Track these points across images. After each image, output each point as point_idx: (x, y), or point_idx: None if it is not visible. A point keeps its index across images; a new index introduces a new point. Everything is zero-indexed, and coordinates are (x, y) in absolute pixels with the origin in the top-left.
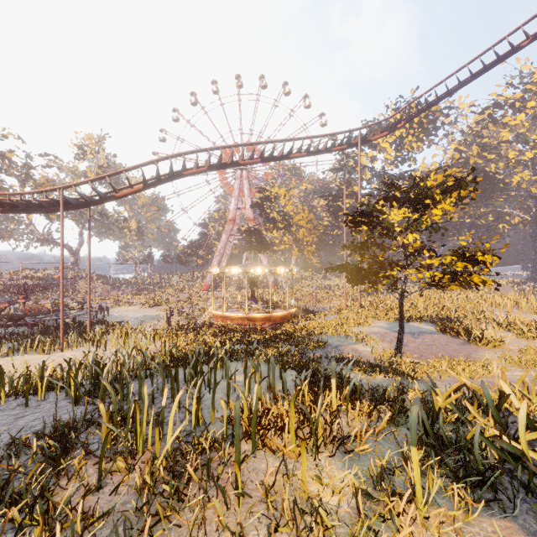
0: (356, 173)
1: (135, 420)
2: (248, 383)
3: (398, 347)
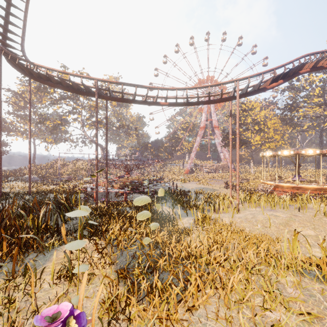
0: (303, 91)
1: None
2: None
3: None
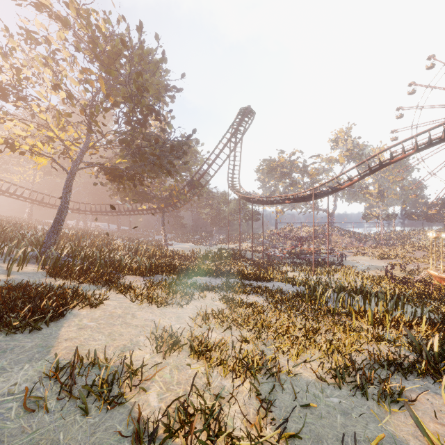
0: None
1: (316, 295)
2: (376, 303)
3: None
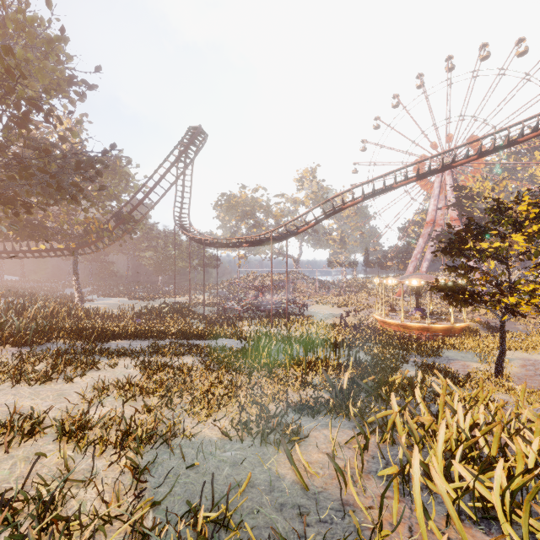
0: None
1: (259, 349)
2: (316, 351)
3: (495, 368)
